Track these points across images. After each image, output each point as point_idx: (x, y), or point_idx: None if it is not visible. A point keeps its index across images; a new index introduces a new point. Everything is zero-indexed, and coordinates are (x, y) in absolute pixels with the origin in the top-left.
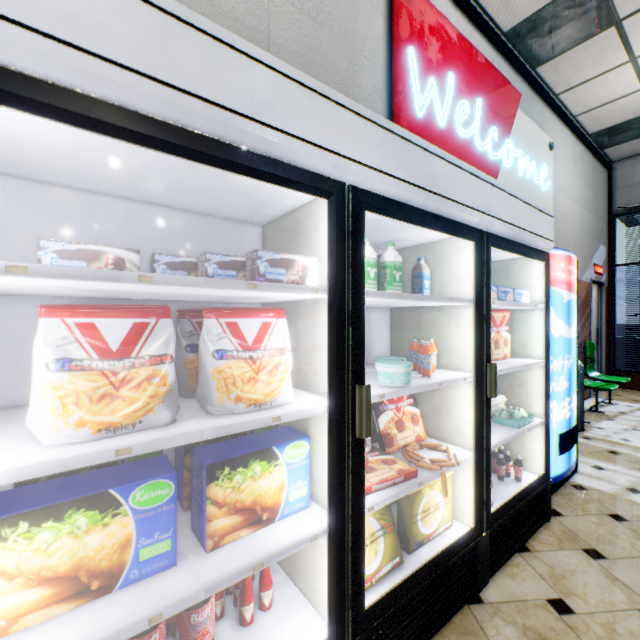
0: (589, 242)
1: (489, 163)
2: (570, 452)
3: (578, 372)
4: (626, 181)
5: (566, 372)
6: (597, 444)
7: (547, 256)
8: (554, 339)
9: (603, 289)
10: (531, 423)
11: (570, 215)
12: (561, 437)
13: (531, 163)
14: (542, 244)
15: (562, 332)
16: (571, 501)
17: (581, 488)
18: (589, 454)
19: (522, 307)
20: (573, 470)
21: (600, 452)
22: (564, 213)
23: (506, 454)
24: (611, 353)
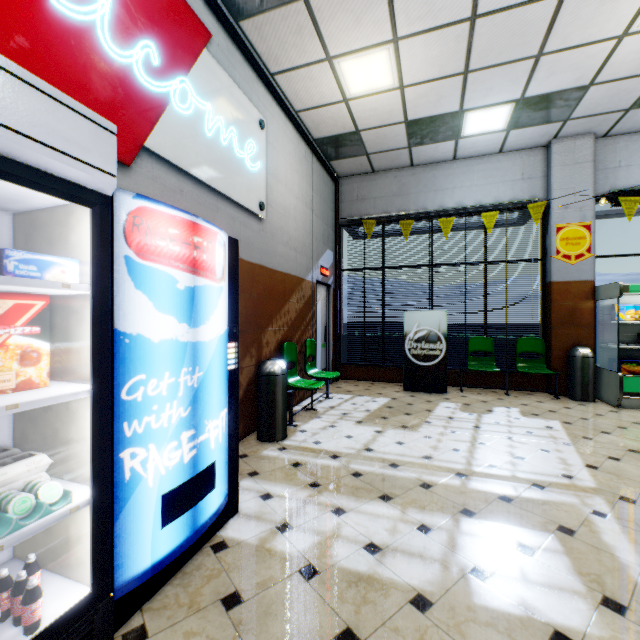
0: (316, 244)
1: (140, 88)
2: (198, 507)
3: (280, 375)
4: (348, 196)
5: (185, 393)
6: (288, 456)
7: (99, 198)
8: (152, 345)
9: (331, 290)
10: (55, 512)
11: (293, 211)
12: (189, 487)
13: (230, 129)
14: (65, 167)
15: (174, 334)
16: (187, 587)
17: (222, 547)
18: (270, 475)
19: (24, 287)
20: (229, 515)
21: (284, 468)
22: (285, 206)
23: (17, 580)
24: (338, 349)
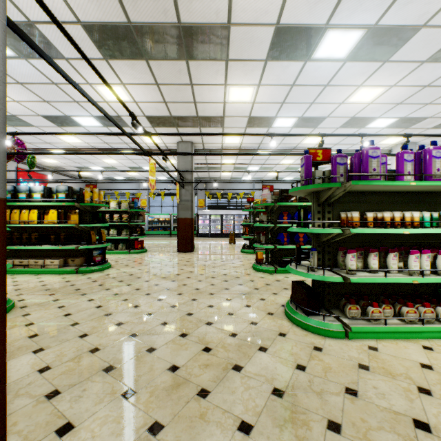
0: None
1: None
2: None
3: None
4: None
5: None
6: None
7: None
8: None
9: None
10: None
11: None
12: None
13: None
14: None
15: None
16: None
17: None
18: None
19: None
20: None
21: None
22: None
23: None
24: None
